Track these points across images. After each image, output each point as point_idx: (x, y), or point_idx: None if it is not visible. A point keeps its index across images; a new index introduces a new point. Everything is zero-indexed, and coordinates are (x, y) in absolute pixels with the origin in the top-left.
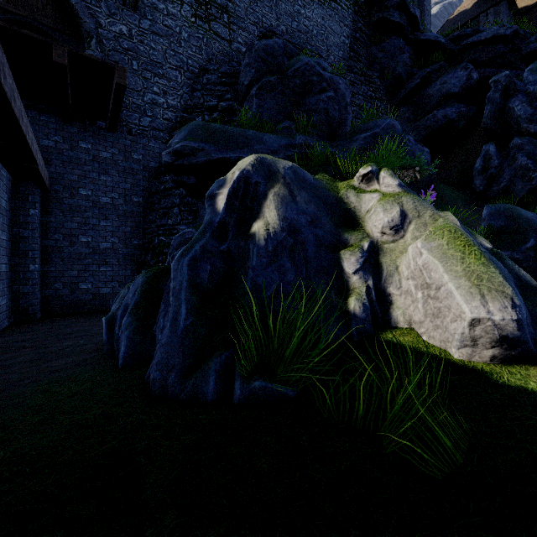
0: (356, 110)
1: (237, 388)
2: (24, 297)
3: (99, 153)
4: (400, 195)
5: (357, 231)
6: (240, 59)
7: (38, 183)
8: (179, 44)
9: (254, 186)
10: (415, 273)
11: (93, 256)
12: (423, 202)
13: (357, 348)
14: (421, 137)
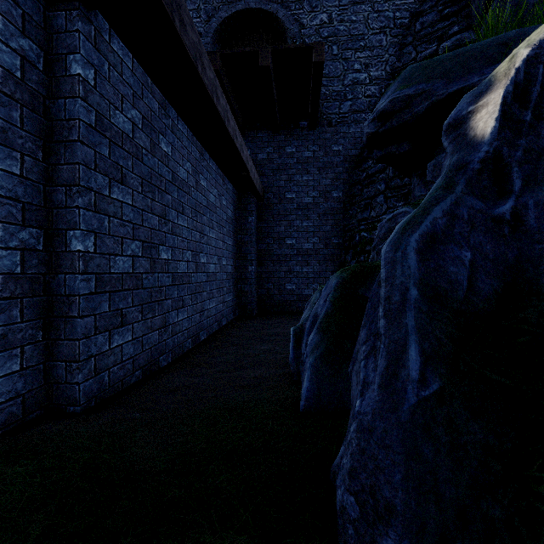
0: None
1: None
2: (245, 295)
3: (301, 154)
4: None
5: None
6: None
7: (253, 192)
8: None
9: None
10: None
11: (296, 257)
12: None
13: None
14: None
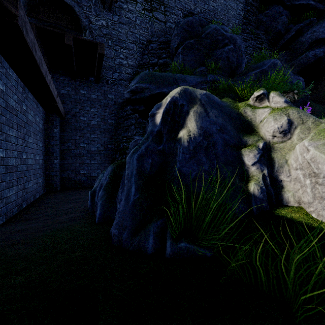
0: (247, 57)
1: (168, 246)
2: (51, 178)
3: (90, 95)
4: (287, 108)
5: (253, 135)
6: (171, 33)
7: (58, 114)
8: (134, 27)
9: (180, 107)
10: (303, 165)
11: (87, 155)
12: (305, 113)
13: (257, 220)
14: (296, 71)
